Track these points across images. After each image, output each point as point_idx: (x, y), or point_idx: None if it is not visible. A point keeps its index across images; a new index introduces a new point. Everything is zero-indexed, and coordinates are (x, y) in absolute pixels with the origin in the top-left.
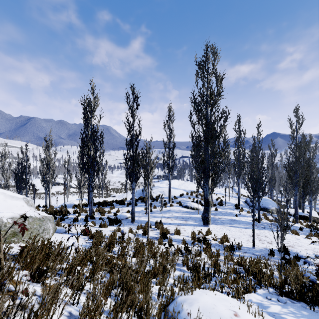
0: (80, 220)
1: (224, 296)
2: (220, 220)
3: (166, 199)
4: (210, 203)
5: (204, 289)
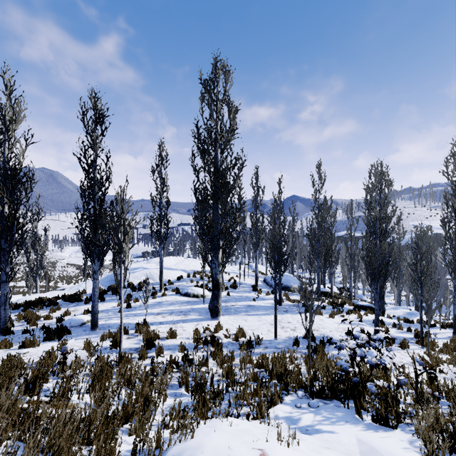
0: None
1: (242, 424)
2: (234, 308)
3: (155, 285)
4: (220, 286)
5: (213, 420)
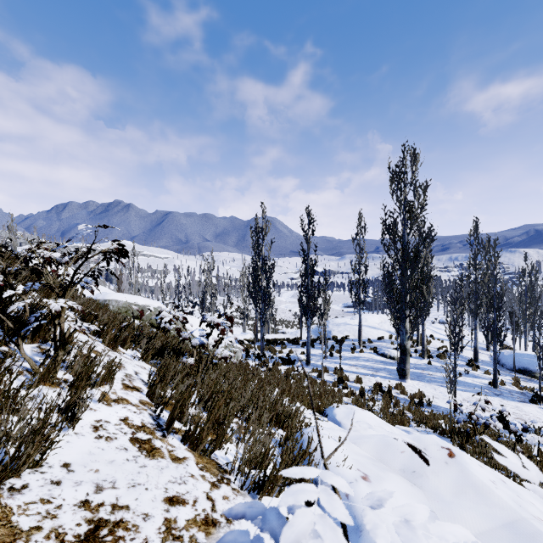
0: (255, 356)
1: None
2: (429, 376)
3: (355, 342)
4: (407, 351)
5: None
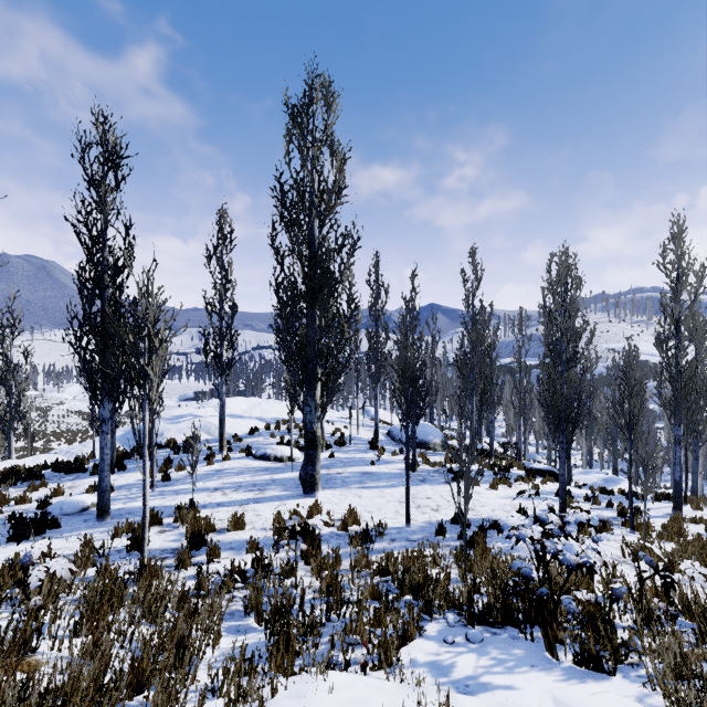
0: None
1: (355, 686)
2: (341, 477)
3: (213, 443)
4: (318, 441)
5: (301, 680)
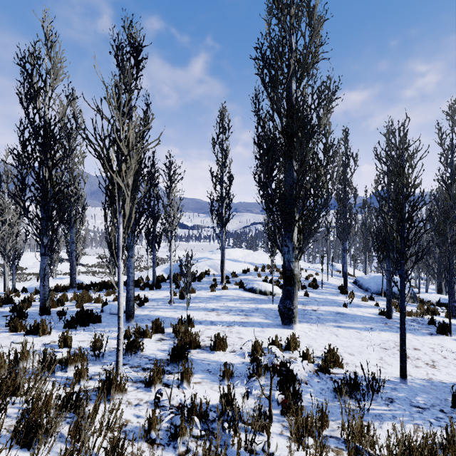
0: None
1: None
2: (315, 313)
3: (217, 277)
4: (295, 279)
5: None
